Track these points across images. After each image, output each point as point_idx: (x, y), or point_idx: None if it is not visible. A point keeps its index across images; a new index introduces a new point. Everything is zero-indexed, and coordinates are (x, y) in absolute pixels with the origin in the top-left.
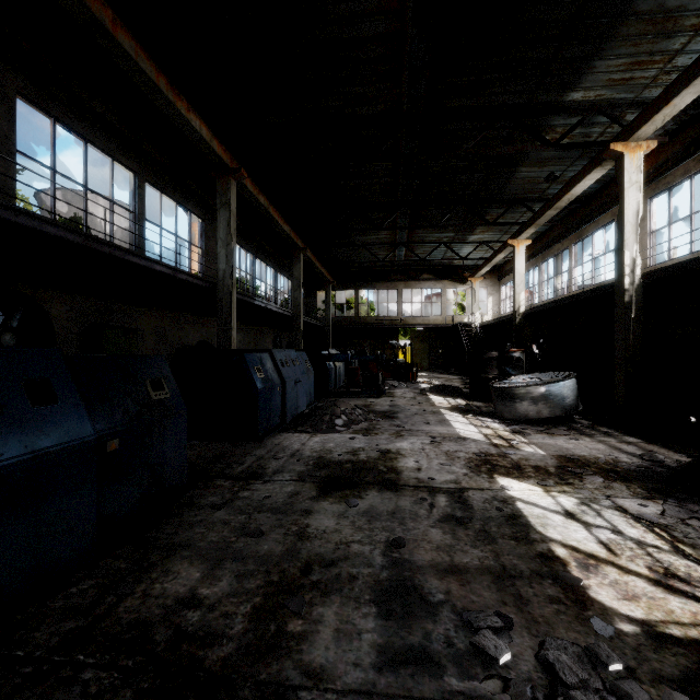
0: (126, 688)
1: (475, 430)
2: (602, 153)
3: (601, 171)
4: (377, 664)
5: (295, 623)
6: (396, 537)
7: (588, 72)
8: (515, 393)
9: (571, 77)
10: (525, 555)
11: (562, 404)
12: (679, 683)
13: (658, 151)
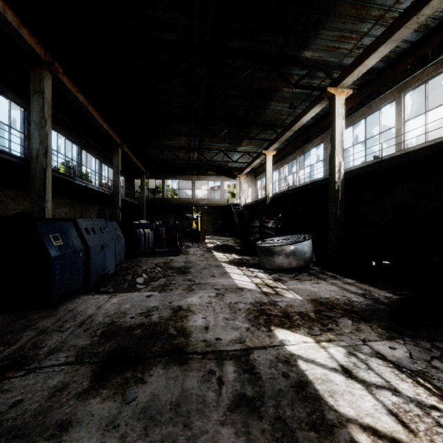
0: None
1: (248, 280)
2: (322, 94)
3: (319, 107)
4: None
5: None
6: None
7: (316, 37)
8: (274, 250)
9: (306, 38)
10: None
11: (304, 257)
12: None
13: (347, 101)
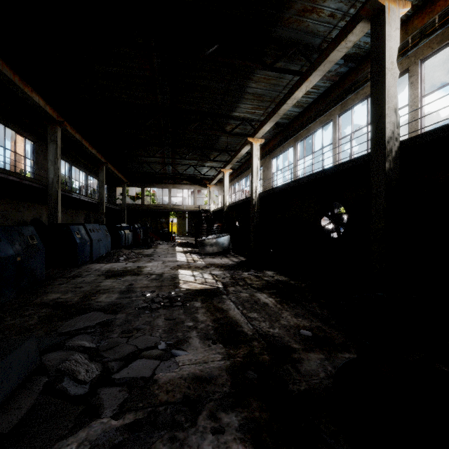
0: (45, 308)
1: (185, 258)
2: (246, 140)
3: (249, 146)
4: (116, 299)
5: (94, 297)
6: (131, 283)
7: (238, 107)
8: (205, 242)
9: (232, 107)
10: (170, 283)
11: (222, 246)
12: (185, 293)
13: (274, 139)
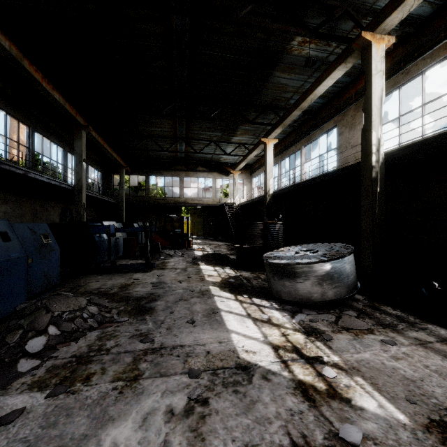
0: None
1: (257, 334)
2: (352, 43)
3: (343, 69)
4: None
5: None
6: None
7: None
8: (297, 271)
9: None
10: None
11: (347, 282)
12: None
13: None
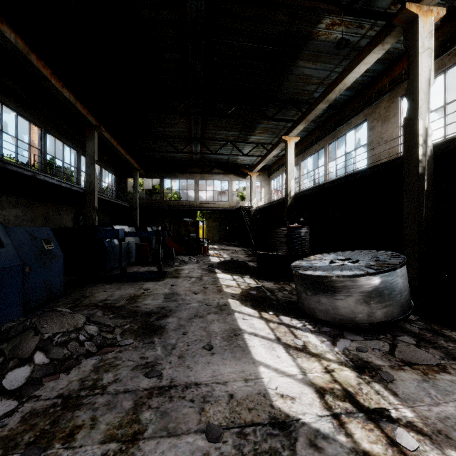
0: None
1: (292, 368)
2: (393, 18)
3: (379, 51)
4: None
5: None
6: None
7: None
8: (336, 285)
9: None
10: None
11: (400, 300)
12: None
13: None
